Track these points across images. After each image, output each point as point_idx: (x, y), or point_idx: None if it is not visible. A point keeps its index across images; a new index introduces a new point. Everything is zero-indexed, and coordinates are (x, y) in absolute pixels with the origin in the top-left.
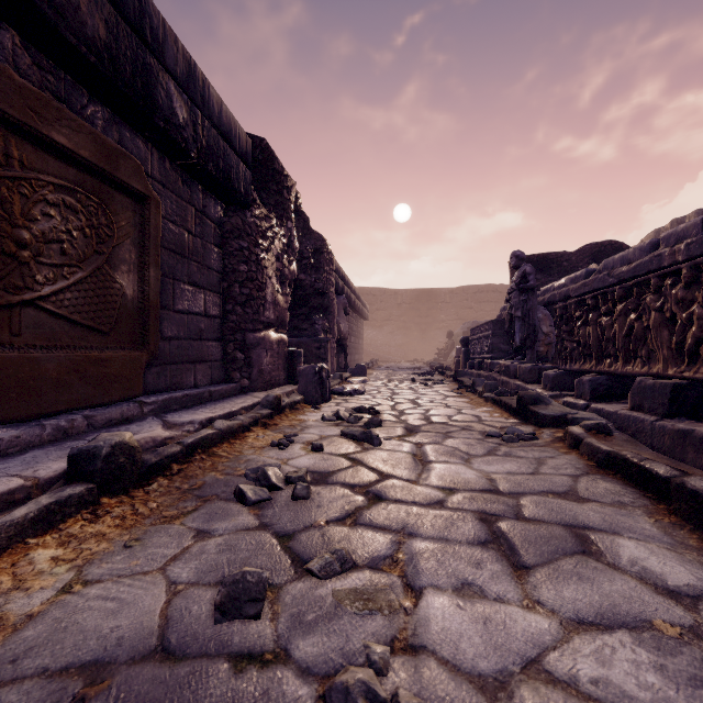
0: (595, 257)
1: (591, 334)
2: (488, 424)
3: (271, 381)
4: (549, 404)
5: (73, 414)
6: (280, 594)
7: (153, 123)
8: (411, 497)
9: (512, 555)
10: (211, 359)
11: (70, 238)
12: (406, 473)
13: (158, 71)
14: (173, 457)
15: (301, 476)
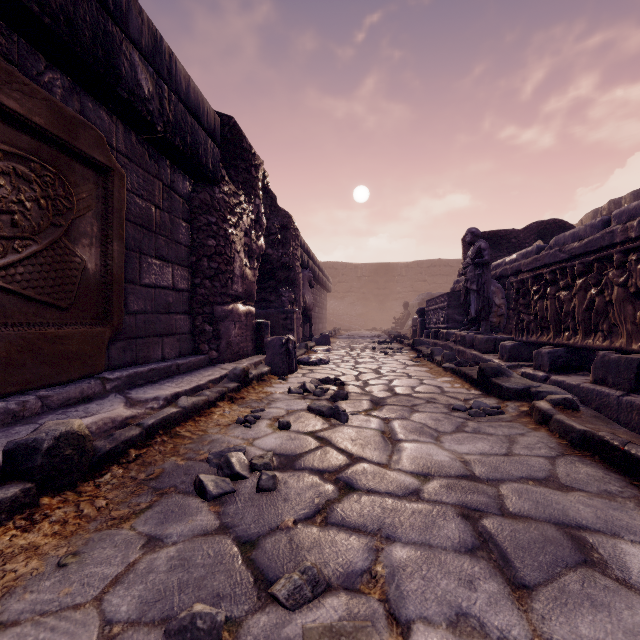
0: (541, 234)
1: (549, 307)
2: (451, 396)
3: (239, 352)
4: (510, 376)
5: (26, 395)
6: (239, 634)
7: (116, 94)
8: (384, 485)
9: (506, 567)
10: (179, 332)
11: (23, 209)
12: (377, 455)
13: (121, 41)
14: (130, 442)
15: (267, 463)
